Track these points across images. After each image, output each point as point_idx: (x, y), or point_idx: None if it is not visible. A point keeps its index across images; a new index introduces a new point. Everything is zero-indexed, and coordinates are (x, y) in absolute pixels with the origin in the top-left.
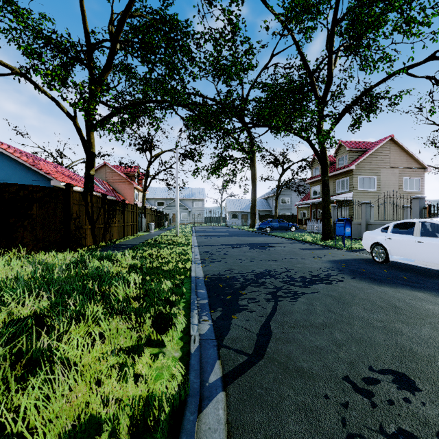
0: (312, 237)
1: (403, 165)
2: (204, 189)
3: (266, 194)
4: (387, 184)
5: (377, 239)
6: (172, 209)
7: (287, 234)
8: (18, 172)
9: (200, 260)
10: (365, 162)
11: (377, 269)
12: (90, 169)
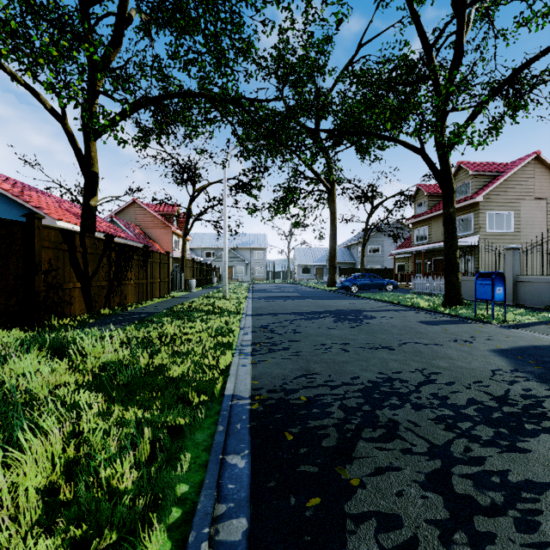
0: (426, 301)
1: None
2: (265, 235)
3: (348, 241)
4: (531, 222)
5: None
6: None
7: (384, 296)
8: None
9: (251, 347)
10: (498, 192)
11: None
12: (89, 198)
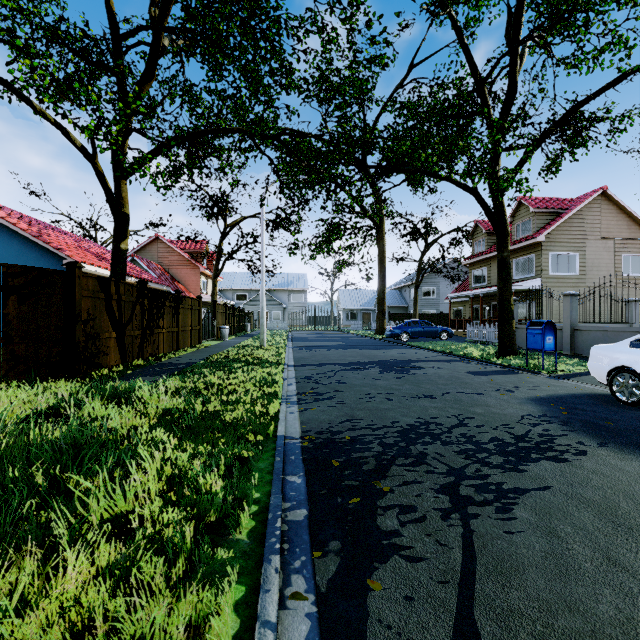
0: (480, 351)
1: (622, 235)
2: (305, 275)
3: (399, 282)
4: (597, 264)
5: (623, 361)
6: (258, 305)
7: (436, 345)
8: (13, 247)
9: (296, 397)
10: (561, 231)
11: (634, 419)
12: (120, 241)
